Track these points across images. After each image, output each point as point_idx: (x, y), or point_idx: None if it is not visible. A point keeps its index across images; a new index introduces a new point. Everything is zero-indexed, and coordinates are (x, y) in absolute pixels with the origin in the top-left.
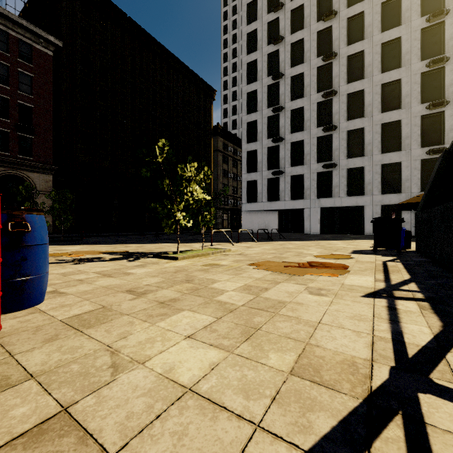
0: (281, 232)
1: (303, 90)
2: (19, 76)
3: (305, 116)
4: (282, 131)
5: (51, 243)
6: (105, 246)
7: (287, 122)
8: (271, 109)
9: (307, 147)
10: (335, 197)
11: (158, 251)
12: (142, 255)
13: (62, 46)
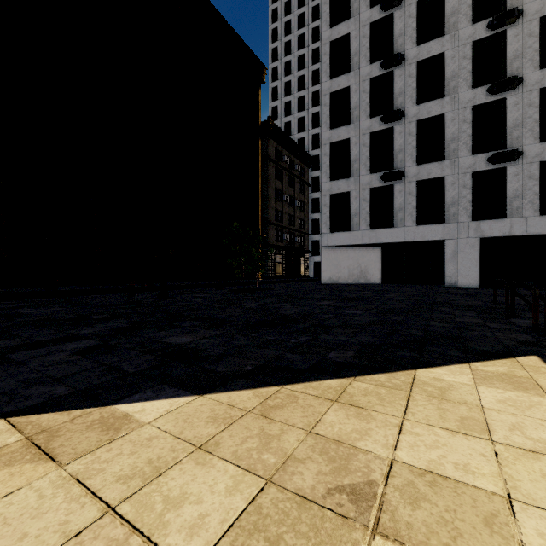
0: (387, 283)
1: (441, 23)
2: None
3: (447, 70)
4: (400, 101)
5: None
6: None
7: (408, 85)
8: (377, 64)
9: (451, 127)
10: (514, 218)
11: None
12: None
13: None
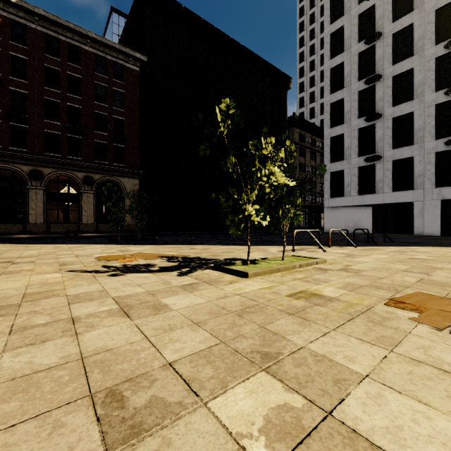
0: (376, 232)
1: (411, 46)
2: (114, 94)
3: (415, 80)
4: (380, 105)
5: (127, 241)
6: (170, 247)
7: (386, 93)
8: (363, 81)
9: (418, 120)
10: None
11: (224, 257)
12: (202, 263)
13: (146, 60)
